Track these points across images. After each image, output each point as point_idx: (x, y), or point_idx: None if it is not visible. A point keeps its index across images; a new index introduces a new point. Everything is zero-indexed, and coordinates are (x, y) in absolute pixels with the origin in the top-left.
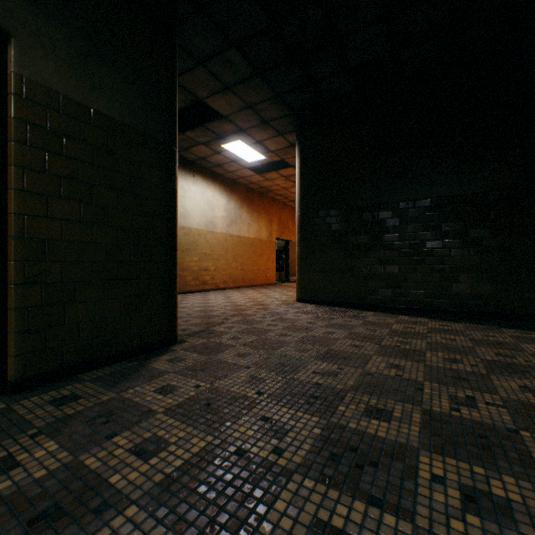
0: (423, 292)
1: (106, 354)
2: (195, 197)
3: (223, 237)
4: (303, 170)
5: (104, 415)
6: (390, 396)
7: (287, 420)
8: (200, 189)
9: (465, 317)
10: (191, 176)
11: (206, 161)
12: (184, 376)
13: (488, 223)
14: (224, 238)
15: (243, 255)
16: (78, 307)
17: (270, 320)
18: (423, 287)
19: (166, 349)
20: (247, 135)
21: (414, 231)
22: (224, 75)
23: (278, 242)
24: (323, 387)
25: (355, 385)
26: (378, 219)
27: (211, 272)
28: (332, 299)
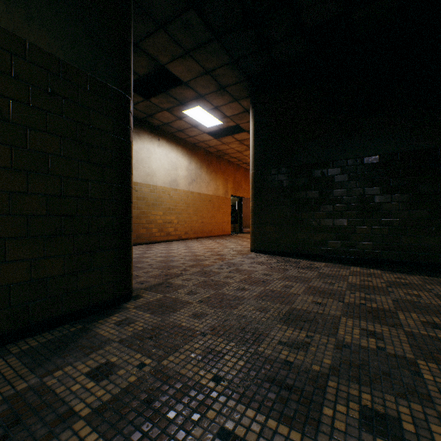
0: (371, 244)
1: (46, 317)
2: (160, 158)
3: (185, 194)
4: (257, 132)
5: (4, 423)
6: (385, 386)
7: (255, 440)
8: (164, 151)
9: (415, 268)
10: (157, 140)
11: (169, 127)
12: (129, 348)
13: (437, 178)
14: (186, 195)
15: (203, 210)
16: (8, 266)
17: (227, 271)
18: (371, 239)
19: (119, 306)
20: (206, 101)
21: (362, 186)
22: (183, 39)
23: (233, 198)
24: (294, 368)
25: (334, 365)
26: (327, 175)
27: (175, 225)
28: (283, 250)
